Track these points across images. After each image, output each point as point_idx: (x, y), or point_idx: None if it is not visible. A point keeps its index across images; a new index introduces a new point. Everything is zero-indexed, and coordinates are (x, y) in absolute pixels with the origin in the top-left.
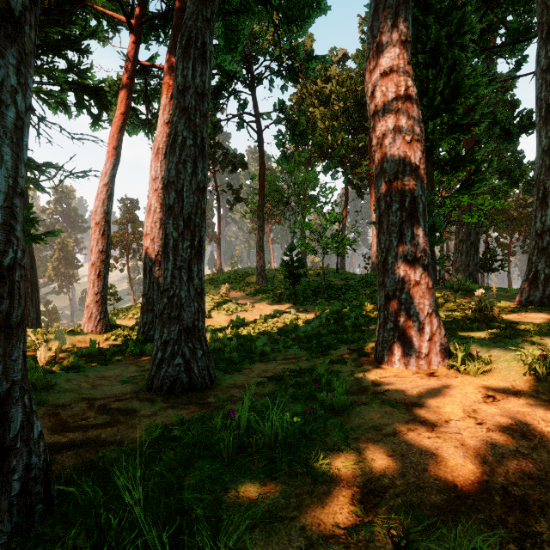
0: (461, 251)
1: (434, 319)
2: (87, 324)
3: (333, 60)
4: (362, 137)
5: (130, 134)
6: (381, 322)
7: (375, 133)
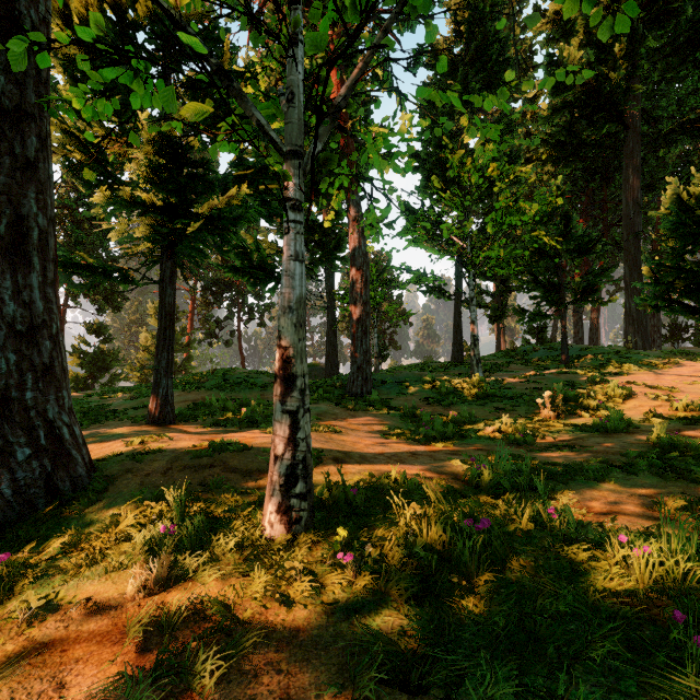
0: None
1: None
2: None
3: None
4: None
5: None
6: None
7: None
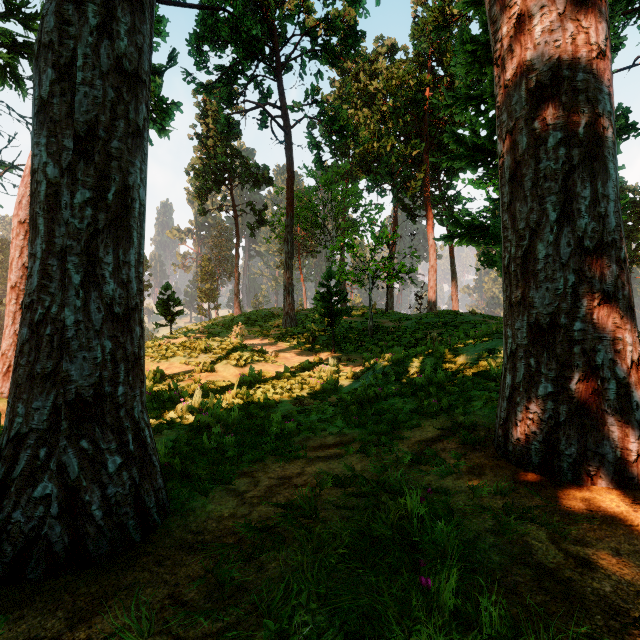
0: None
1: None
2: (0, 383)
3: (380, 51)
4: (416, 144)
5: None
6: (521, 381)
7: None
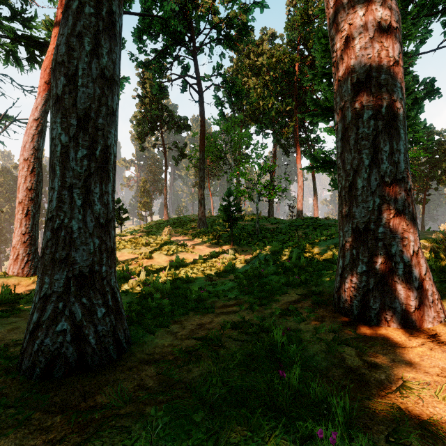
0: None
1: (421, 259)
2: (12, 266)
3: (264, 38)
4: (289, 102)
5: None
6: (347, 264)
7: (338, 26)
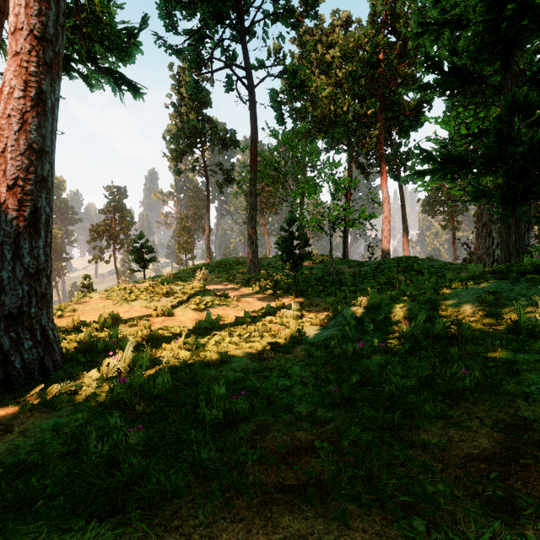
0: (485, 236)
1: None
2: None
3: (336, 24)
4: (371, 103)
5: (91, 88)
6: None
7: None
